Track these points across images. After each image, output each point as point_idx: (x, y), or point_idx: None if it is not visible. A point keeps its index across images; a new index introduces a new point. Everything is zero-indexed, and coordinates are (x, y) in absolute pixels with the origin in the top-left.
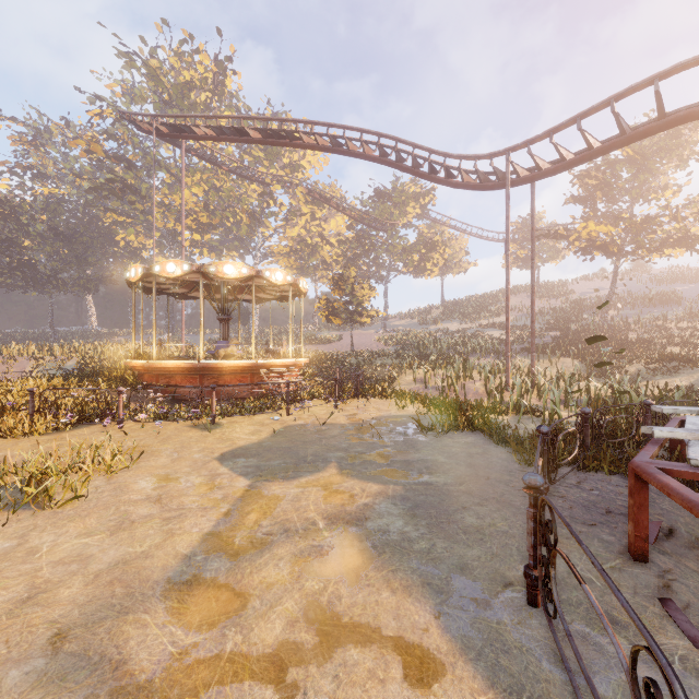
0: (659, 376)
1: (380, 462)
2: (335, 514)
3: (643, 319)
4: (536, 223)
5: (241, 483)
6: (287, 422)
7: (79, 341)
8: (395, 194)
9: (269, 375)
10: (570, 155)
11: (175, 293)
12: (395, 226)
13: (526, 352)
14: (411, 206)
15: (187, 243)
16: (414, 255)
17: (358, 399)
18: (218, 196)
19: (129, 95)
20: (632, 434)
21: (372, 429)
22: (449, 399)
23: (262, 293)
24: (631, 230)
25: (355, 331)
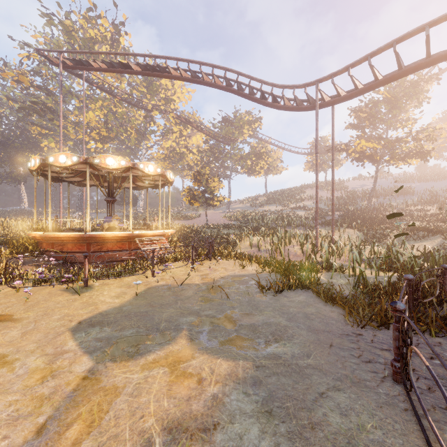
0: (412, 241)
1: (228, 327)
2: (178, 421)
3: (393, 204)
4: (325, 143)
5: (82, 365)
6: (151, 283)
7: (11, 217)
8: (236, 121)
9: (142, 242)
10: (361, 85)
11: (73, 181)
12: (236, 142)
13: (323, 225)
14: (246, 129)
15: (92, 149)
16: (248, 161)
17: (210, 260)
18: (114, 117)
19: (49, 44)
20: (437, 293)
21: (221, 289)
22: (276, 259)
23: (140, 182)
24: (386, 147)
25: (209, 211)
